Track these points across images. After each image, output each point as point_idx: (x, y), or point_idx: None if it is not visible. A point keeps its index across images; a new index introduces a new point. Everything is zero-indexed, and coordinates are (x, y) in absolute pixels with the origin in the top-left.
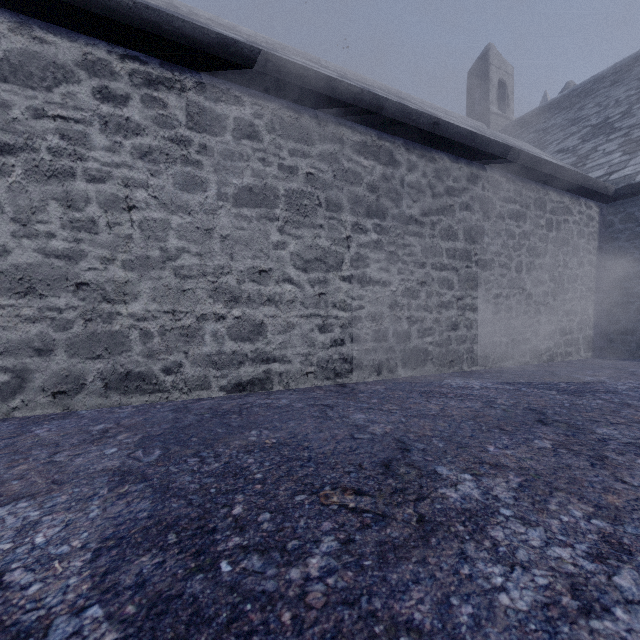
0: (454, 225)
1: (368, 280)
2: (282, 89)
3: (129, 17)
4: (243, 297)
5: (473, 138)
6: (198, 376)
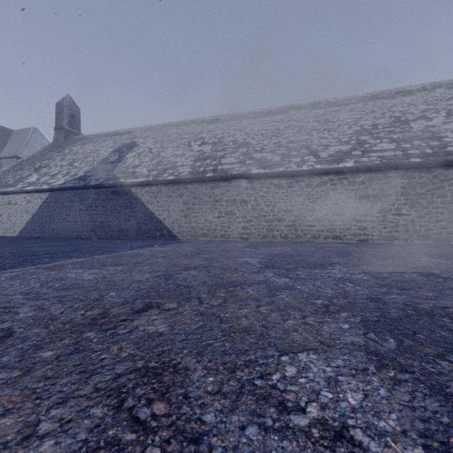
0: (444, 192)
1: (401, 214)
2: (371, 171)
3: (337, 171)
4: (361, 221)
5: (452, 162)
6: (350, 238)
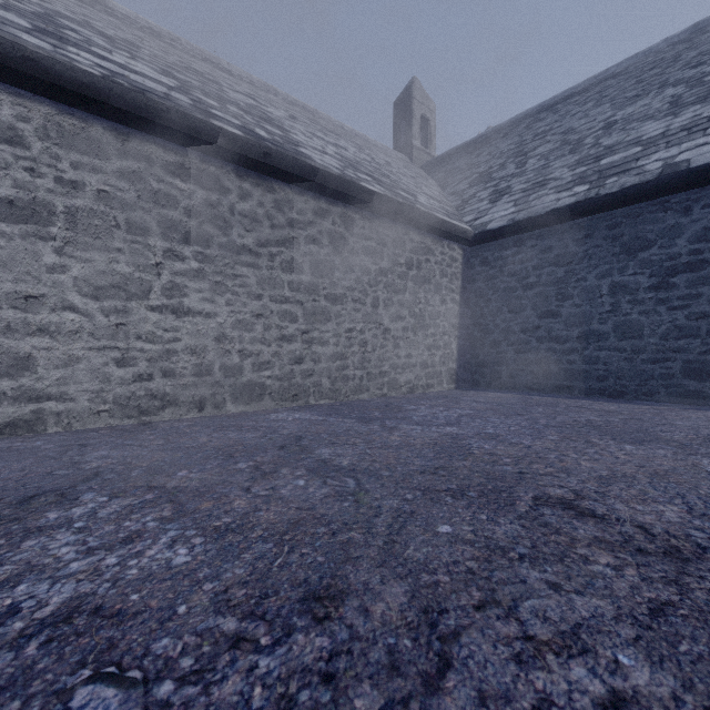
0: (298, 258)
1: (186, 311)
2: (57, 93)
3: None
4: None
5: (314, 173)
6: None
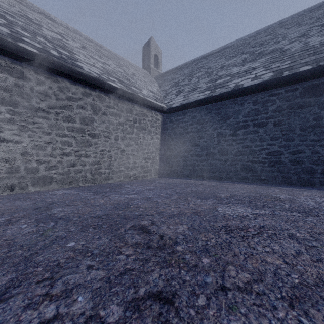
0: (73, 115)
1: (2, 139)
2: None
3: None
4: None
5: (80, 75)
6: None
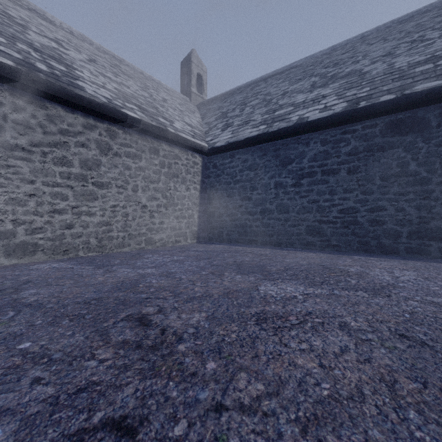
0: (69, 156)
1: None
2: None
3: None
4: None
5: (80, 99)
6: None
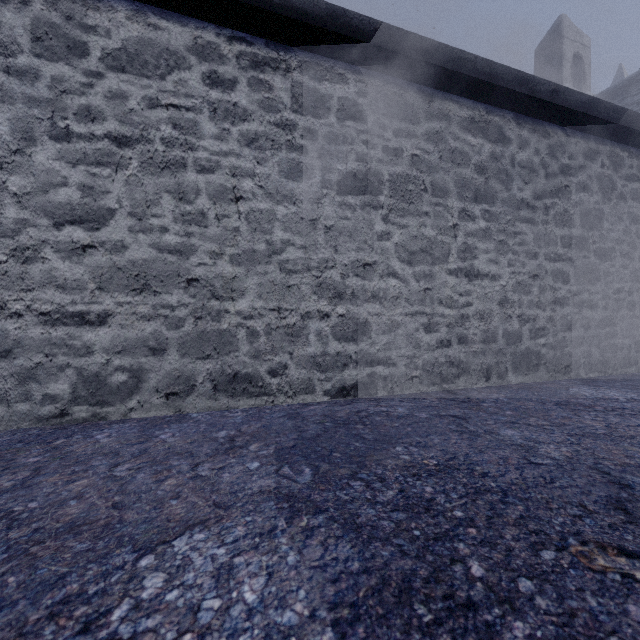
0: (570, 209)
1: (476, 273)
2: (388, 62)
3: None
4: (347, 293)
5: (596, 106)
6: (302, 379)
